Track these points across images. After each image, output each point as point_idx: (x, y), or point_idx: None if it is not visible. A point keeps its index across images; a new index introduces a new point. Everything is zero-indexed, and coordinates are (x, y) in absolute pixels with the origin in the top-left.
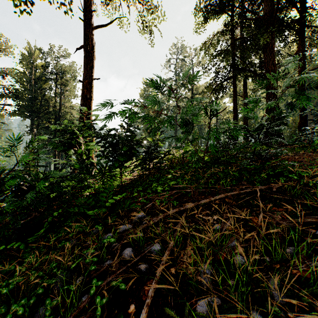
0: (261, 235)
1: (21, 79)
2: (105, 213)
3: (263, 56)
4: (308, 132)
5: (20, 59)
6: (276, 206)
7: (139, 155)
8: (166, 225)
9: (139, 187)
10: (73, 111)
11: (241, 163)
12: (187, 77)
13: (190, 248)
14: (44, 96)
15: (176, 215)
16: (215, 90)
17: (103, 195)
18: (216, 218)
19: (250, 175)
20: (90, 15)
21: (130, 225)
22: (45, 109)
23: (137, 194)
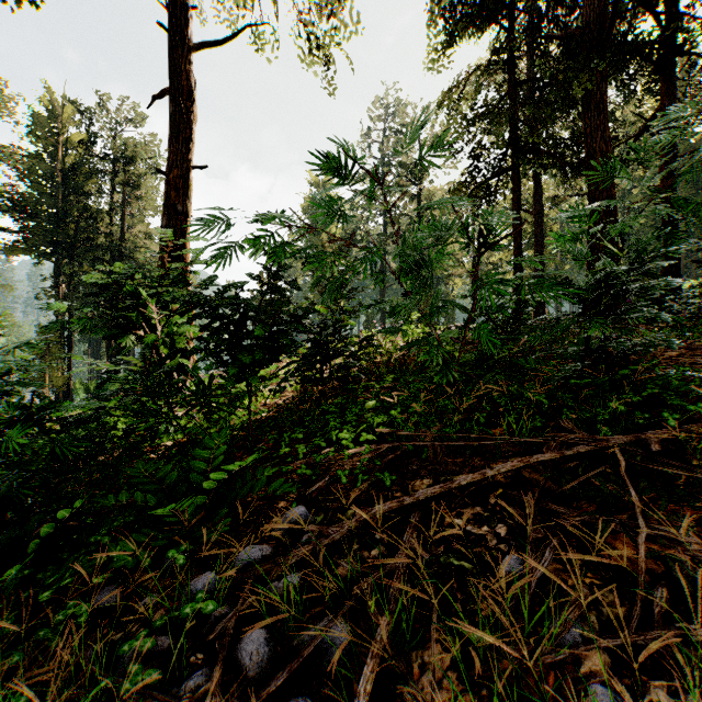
0: (657, 606)
1: (32, 171)
2: (201, 509)
3: (582, 120)
4: (693, 294)
5: (29, 126)
6: (675, 502)
7: (296, 348)
8: (366, 552)
9: (295, 430)
10: (151, 243)
11: (559, 372)
12: (407, 170)
13: (443, 655)
14: (86, 209)
15: (391, 516)
16: (473, 197)
17: (201, 454)
18: (504, 532)
19: (577, 401)
20: (185, 19)
21: (266, 548)
22: (87, 239)
23: (290, 447)
